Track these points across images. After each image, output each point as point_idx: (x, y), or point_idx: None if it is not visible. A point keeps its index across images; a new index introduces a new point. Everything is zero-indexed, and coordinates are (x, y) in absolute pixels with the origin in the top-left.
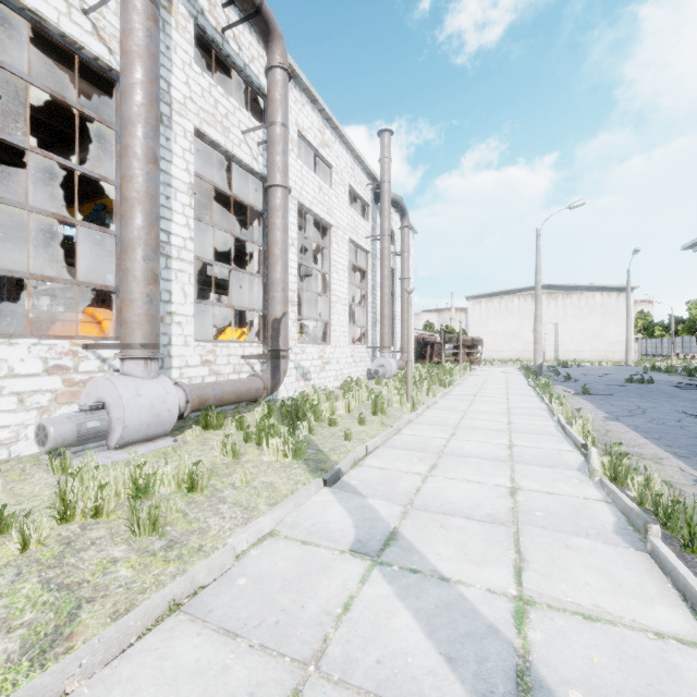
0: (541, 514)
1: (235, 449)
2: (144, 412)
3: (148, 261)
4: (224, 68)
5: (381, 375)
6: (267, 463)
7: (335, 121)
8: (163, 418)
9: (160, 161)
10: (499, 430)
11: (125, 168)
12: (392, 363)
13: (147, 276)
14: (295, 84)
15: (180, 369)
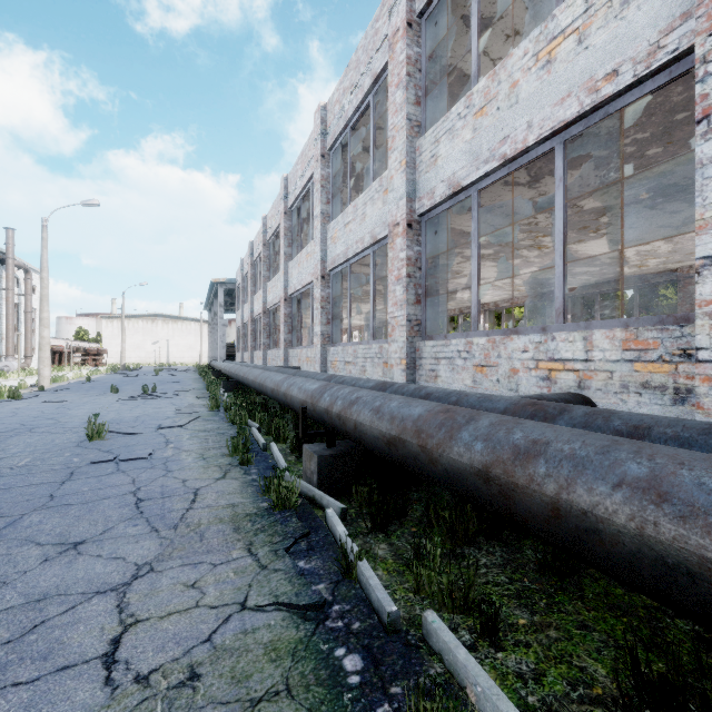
0: None
1: None
2: None
3: None
4: None
5: (7, 371)
6: None
7: None
8: None
9: None
10: None
11: None
12: (16, 364)
13: None
14: None
15: None
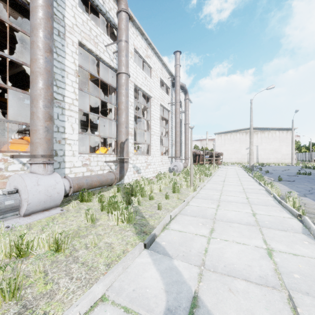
0: (299, 277)
1: (93, 217)
2: (41, 194)
3: (46, 108)
4: (97, 16)
5: (175, 170)
6: (111, 226)
7: (153, 45)
8: (54, 197)
9: (58, 57)
10: (243, 203)
11: (32, 54)
12: (181, 164)
13: (45, 116)
14: (133, 24)
15: (70, 168)
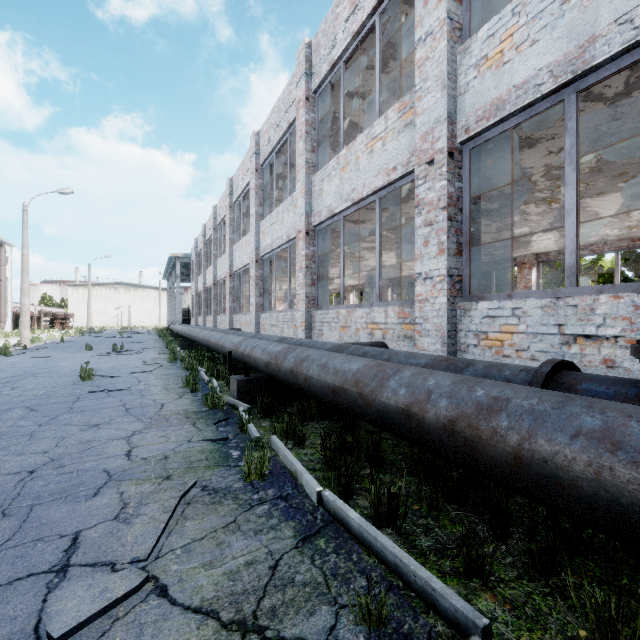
0: None
1: None
2: None
3: None
4: None
5: None
6: None
7: None
8: None
9: None
10: None
11: None
12: None
13: None
14: None
15: None
